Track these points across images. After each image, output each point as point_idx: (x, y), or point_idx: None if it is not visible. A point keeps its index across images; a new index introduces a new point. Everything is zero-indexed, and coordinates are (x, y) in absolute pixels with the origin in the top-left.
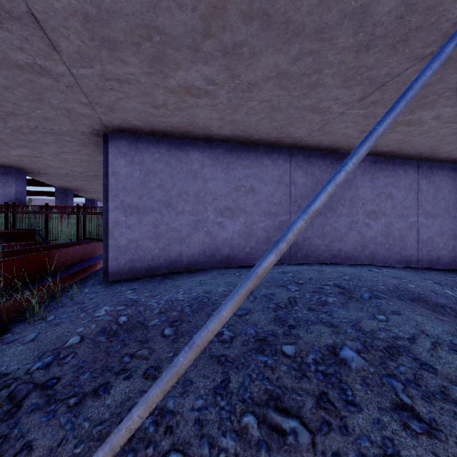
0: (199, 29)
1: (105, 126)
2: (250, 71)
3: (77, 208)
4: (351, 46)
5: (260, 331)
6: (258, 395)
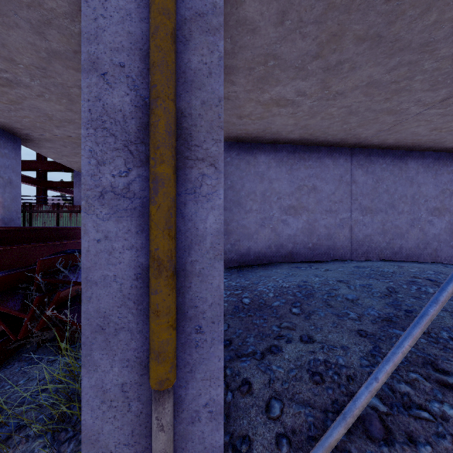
0: (312, 53)
1: None
2: (342, 83)
3: None
4: (451, 54)
5: (382, 313)
6: (413, 359)
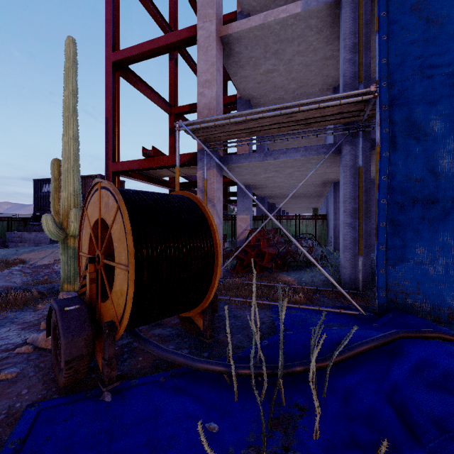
0: None
1: (337, 180)
2: None
3: (295, 216)
4: None
5: None
6: None
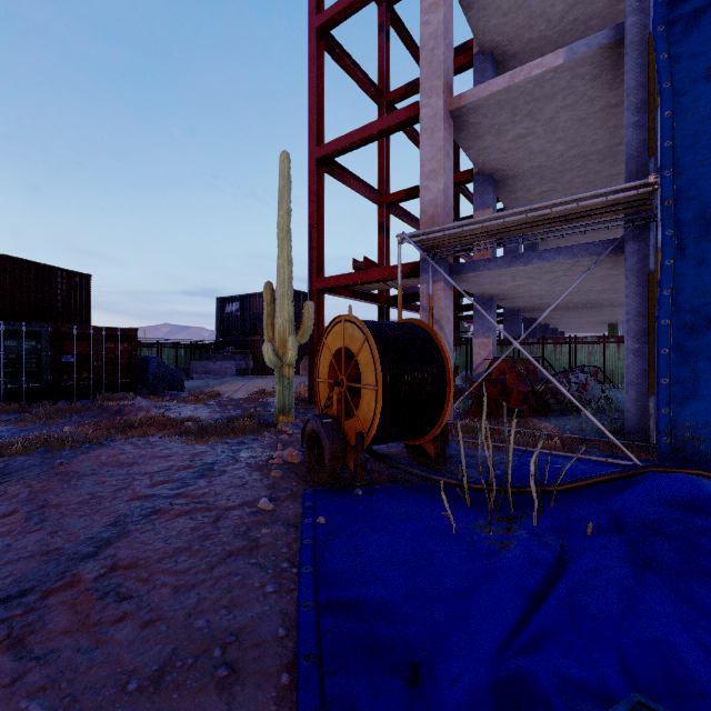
0: None
1: None
2: None
3: (569, 338)
4: None
5: None
6: None
